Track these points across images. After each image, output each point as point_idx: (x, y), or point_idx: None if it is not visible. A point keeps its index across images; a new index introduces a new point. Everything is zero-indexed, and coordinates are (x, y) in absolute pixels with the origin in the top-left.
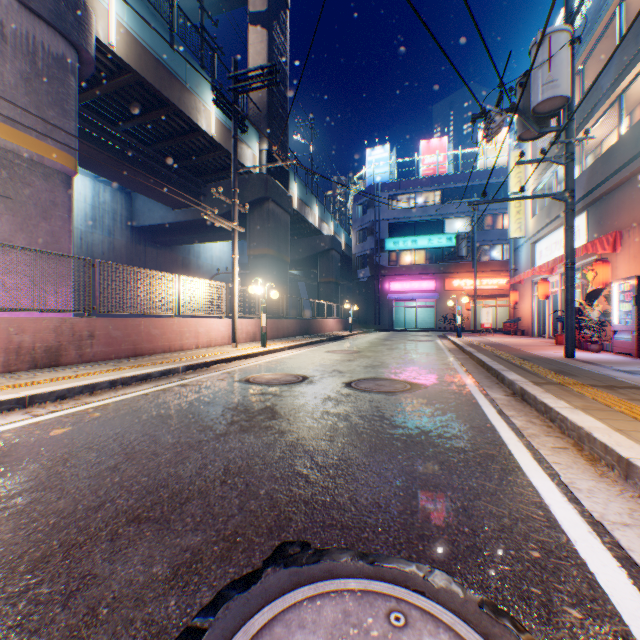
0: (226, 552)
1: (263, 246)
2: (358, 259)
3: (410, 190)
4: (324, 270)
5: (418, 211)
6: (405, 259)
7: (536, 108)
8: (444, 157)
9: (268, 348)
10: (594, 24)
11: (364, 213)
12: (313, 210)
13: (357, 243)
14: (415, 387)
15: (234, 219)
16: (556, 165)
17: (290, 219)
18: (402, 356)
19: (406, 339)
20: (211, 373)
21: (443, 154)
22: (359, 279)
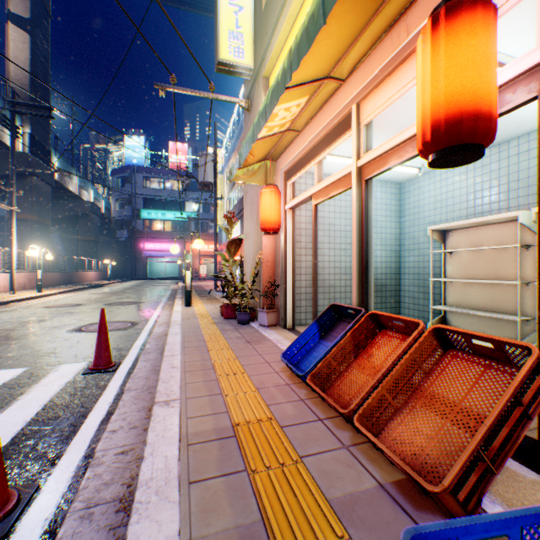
0: (78, 324)
1: (27, 212)
2: (118, 222)
3: (161, 176)
4: (85, 230)
5: (167, 193)
6: (158, 226)
7: (202, 182)
8: (186, 158)
9: (45, 293)
10: (240, 135)
11: (123, 185)
12: (74, 180)
13: (117, 209)
14: (139, 303)
15: (13, 203)
16: (233, 192)
17: (53, 189)
18: (142, 293)
19: (153, 285)
20: (14, 307)
21: (185, 156)
22: (119, 238)
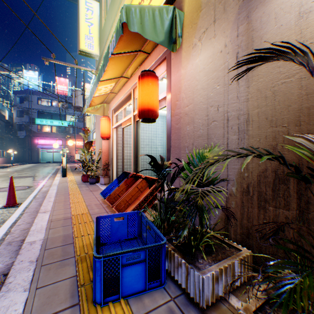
0: None
1: None
2: (18, 125)
3: (50, 98)
4: None
5: (54, 108)
6: (47, 129)
7: (75, 106)
8: (67, 87)
9: None
10: None
11: (22, 102)
12: None
13: (18, 117)
14: (34, 176)
15: None
16: None
17: None
18: (36, 171)
19: (44, 166)
20: None
21: (66, 87)
22: (19, 136)
